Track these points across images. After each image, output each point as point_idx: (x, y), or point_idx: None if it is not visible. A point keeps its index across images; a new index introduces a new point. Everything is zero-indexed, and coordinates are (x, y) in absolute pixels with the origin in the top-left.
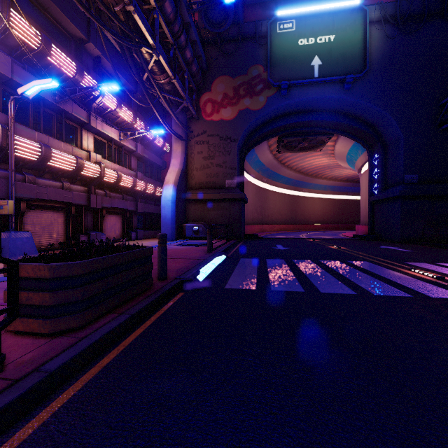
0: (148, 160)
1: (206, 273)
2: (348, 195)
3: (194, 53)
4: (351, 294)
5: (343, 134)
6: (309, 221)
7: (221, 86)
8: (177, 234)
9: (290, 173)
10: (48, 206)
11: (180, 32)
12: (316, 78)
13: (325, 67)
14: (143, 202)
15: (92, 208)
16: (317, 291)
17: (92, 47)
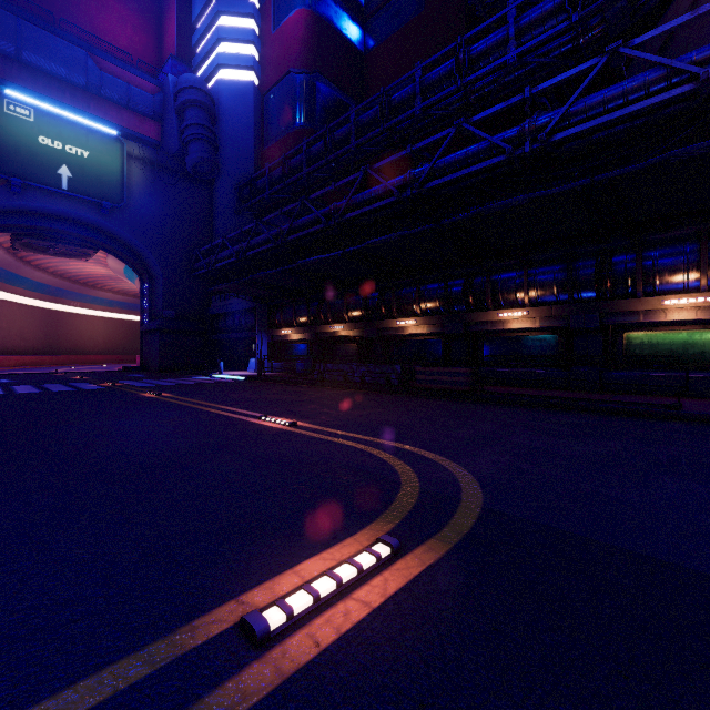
0: None
1: None
2: None
3: None
4: (39, 392)
5: (110, 253)
6: (83, 351)
7: None
8: None
9: (43, 276)
10: None
11: None
12: (65, 191)
13: (77, 182)
14: None
15: None
16: (15, 393)
17: None
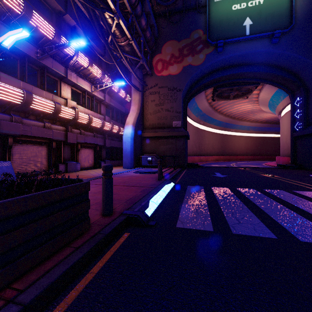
0: (114, 108)
1: (156, 204)
2: (267, 134)
3: (148, 22)
4: None
5: (268, 82)
6: (235, 153)
7: (169, 48)
8: (135, 163)
9: (221, 117)
10: (33, 141)
11: (137, 3)
12: (248, 36)
13: (255, 26)
14: (110, 139)
15: (69, 143)
16: (294, 238)
17: (69, 18)
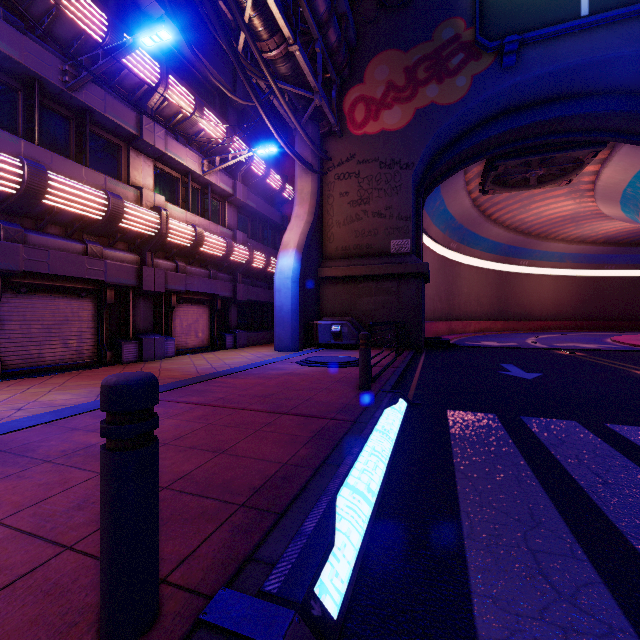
0: (256, 213)
1: (362, 513)
2: (606, 269)
3: (332, 4)
4: None
5: (631, 139)
6: (530, 315)
7: (382, 70)
8: (303, 339)
9: (498, 232)
10: (57, 288)
11: None
12: (585, 17)
13: None
14: (248, 284)
15: (147, 293)
16: None
17: None
